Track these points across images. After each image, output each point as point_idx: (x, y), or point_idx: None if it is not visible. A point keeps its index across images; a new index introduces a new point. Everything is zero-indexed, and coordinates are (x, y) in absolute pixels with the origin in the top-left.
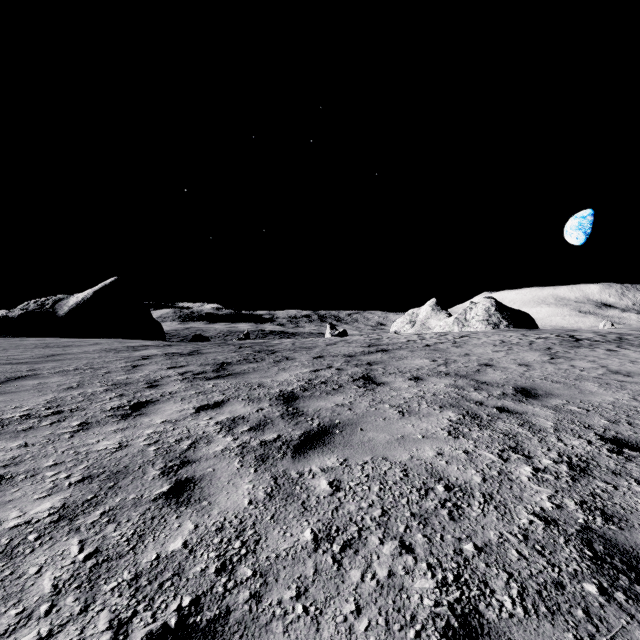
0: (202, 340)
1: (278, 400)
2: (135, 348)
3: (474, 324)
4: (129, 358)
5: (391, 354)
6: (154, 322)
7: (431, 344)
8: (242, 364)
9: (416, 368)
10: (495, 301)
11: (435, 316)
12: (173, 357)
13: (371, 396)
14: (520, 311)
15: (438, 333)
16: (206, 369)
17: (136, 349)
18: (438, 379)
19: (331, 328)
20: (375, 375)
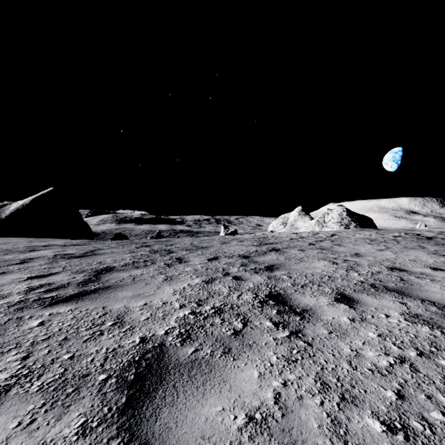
0: (122, 238)
1: (117, 389)
2: (35, 248)
3: (331, 225)
4: (4, 262)
5: (285, 254)
6: (82, 223)
7: (313, 242)
8: (125, 270)
9: (326, 275)
10: (346, 208)
11: (301, 219)
12: (57, 260)
13: (310, 362)
14: (364, 215)
15: (310, 232)
16: (73, 280)
17: (34, 249)
18: (375, 299)
19: (224, 228)
20: (285, 290)
